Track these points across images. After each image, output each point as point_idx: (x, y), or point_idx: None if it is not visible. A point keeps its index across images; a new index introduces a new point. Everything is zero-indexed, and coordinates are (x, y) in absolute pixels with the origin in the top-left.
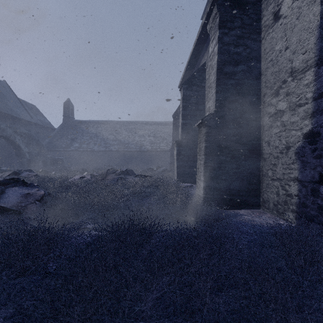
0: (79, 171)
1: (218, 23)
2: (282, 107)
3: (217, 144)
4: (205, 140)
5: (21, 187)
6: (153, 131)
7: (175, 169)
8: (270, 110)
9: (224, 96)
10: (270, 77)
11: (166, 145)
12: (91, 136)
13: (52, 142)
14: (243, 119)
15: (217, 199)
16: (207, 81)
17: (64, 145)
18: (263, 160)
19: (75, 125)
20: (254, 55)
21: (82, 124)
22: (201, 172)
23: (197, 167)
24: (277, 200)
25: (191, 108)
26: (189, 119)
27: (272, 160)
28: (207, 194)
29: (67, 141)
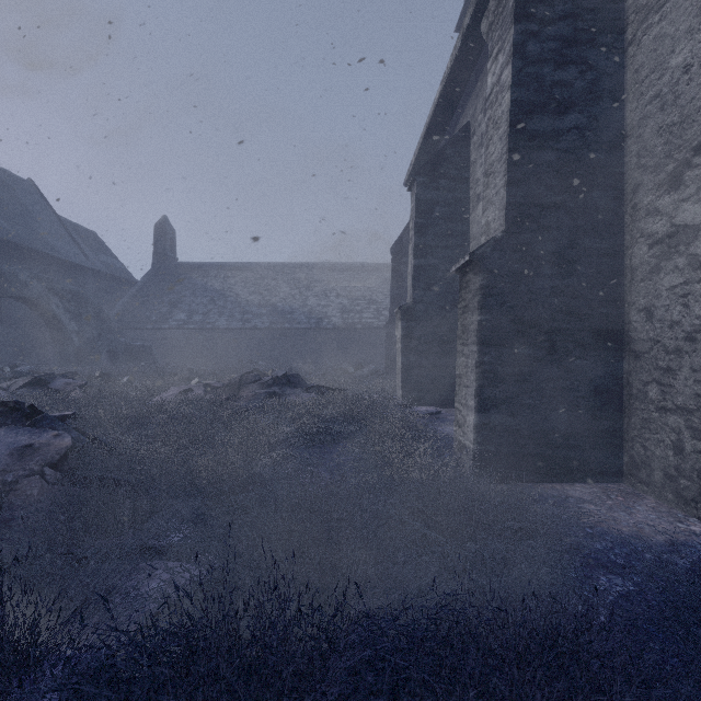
0: (184, 374)
1: (514, 9)
2: (694, 218)
3: (510, 316)
4: (479, 306)
5: (15, 428)
6: (347, 286)
7: (399, 373)
8: (653, 228)
9: (528, 193)
10: (653, 142)
11: (376, 316)
12: (213, 296)
13: (130, 310)
14: (577, 253)
15: (511, 456)
16: (475, 166)
17: (155, 317)
18: (633, 356)
19: (178, 273)
20: (607, 88)
21: (193, 272)
22: (469, 388)
23: (457, 373)
24: (678, 465)
25: (436, 230)
26: (431, 256)
27: (661, 357)
28: (484, 443)
29: (162, 308)
